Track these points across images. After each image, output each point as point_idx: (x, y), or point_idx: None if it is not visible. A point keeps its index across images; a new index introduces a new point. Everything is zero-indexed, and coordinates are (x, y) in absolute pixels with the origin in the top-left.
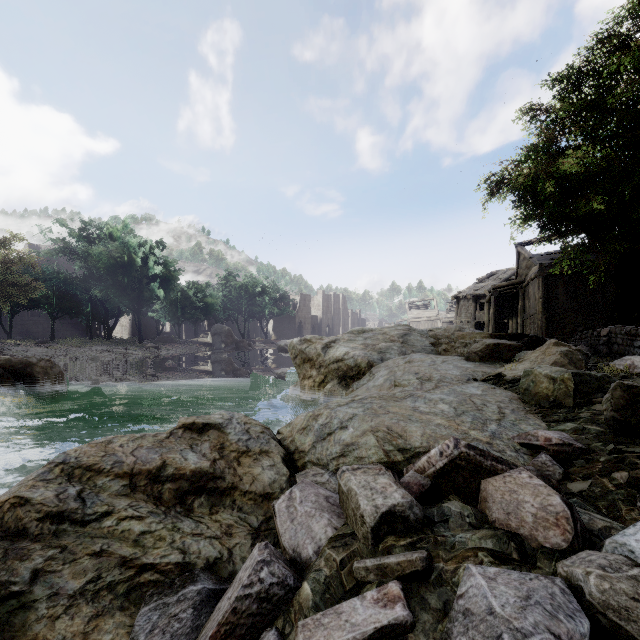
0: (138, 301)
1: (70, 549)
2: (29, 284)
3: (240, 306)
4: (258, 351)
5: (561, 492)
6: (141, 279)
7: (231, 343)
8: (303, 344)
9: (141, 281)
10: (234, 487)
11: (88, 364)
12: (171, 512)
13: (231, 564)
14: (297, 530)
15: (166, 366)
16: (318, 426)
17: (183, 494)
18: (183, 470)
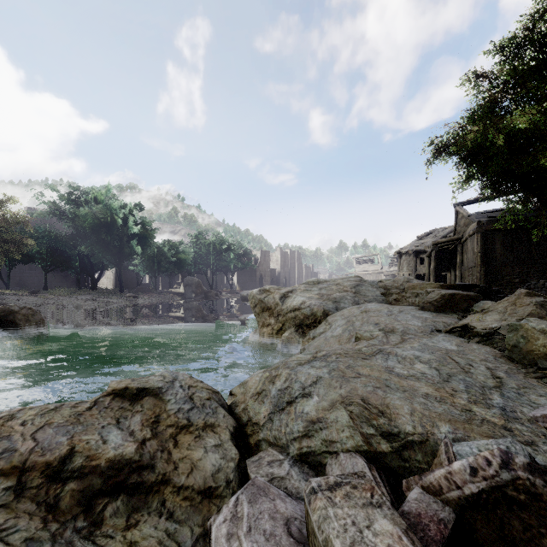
0: (119, 256)
1: None
2: (21, 241)
3: (209, 261)
4: (224, 300)
5: None
6: (121, 237)
7: (200, 293)
8: (262, 294)
9: (121, 239)
10: (165, 480)
11: (72, 311)
12: (65, 532)
13: None
14: None
15: (142, 313)
16: (275, 391)
17: (93, 496)
18: (97, 460)
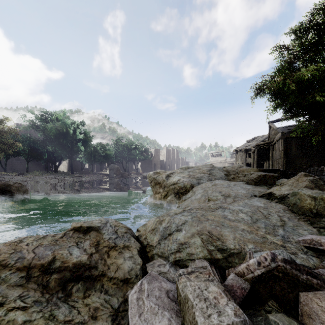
0: (71, 152)
1: None
2: (13, 143)
3: (124, 155)
4: (133, 178)
5: None
6: (72, 141)
7: (119, 174)
8: (155, 175)
9: (72, 142)
10: (103, 274)
11: (43, 185)
12: (53, 299)
13: None
14: None
15: (84, 186)
16: (162, 228)
17: (66, 281)
18: (67, 263)
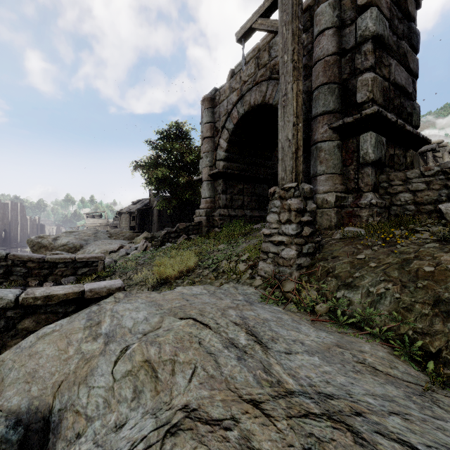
0: None
1: None
2: None
3: None
4: None
5: None
6: None
7: None
8: (39, 239)
9: None
10: None
11: None
12: None
13: None
14: None
15: None
16: (87, 252)
17: None
18: None
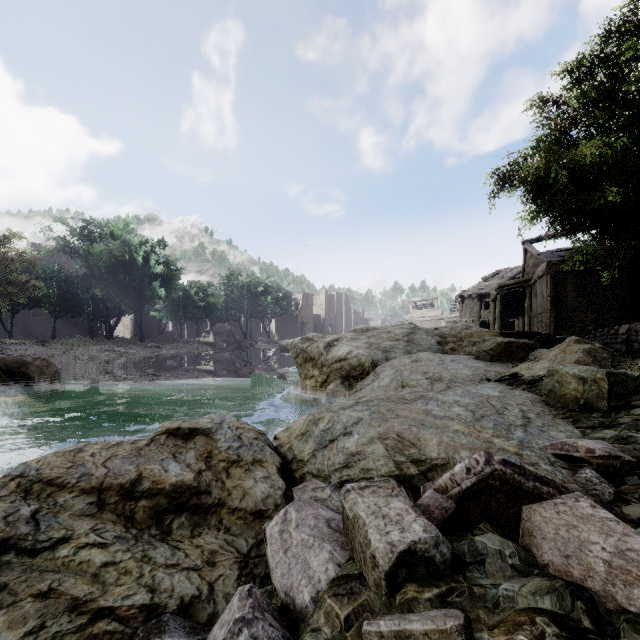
0: (139, 300)
1: (11, 588)
2: (28, 282)
3: (242, 305)
4: (260, 351)
5: (627, 523)
6: (142, 278)
7: (233, 343)
8: (305, 343)
9: (142, 280)
10: (221, 503)
11: (87, 363)
12: (144, 536)
13: (211, 604)
14: (291, 565)
15: (167, 366)
16: (319, 432)
17: (161, 513)
18: (162, 484)
